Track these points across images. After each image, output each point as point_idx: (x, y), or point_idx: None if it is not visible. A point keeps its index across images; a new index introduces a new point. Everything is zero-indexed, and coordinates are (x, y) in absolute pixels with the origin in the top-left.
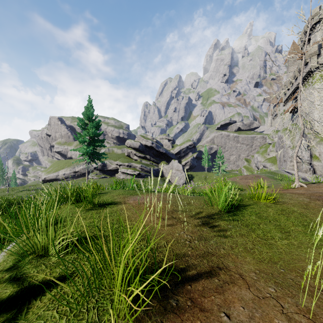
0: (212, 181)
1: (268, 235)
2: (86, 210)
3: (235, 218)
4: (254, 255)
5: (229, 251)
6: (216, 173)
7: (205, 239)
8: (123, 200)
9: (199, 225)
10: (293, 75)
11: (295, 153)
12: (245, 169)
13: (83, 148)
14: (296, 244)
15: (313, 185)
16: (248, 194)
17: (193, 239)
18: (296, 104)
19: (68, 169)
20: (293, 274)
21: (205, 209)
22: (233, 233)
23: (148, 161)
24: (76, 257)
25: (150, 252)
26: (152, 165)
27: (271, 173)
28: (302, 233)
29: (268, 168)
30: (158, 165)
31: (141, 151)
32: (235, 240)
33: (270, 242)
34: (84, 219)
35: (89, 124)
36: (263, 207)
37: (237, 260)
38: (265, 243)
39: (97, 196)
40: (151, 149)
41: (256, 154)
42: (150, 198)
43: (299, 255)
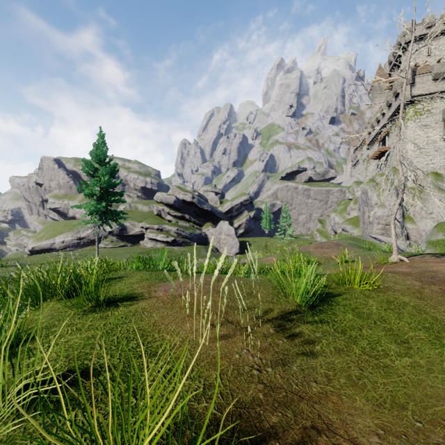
0: (275, 250)
1: (379, 349)
2: (84, 313)
3: (324, 318)
4: (366, 391)
5: (325, 387)
6: (281, 239)
7: (283, 364)
8: (147, 291)
9: (271, 334)
10: (380, 109)
11: (393, 215)
12: (318, 234)
13: (90, 204)
14: (424, 364)
15: (416, 259)
16: (334, 275)
17: (264, 365)
18: (384, 148)
19: (70, 234)
20: (440, 433)
21: (276, 303)
22: (325, 347)
23: (187, 222)
24: (50, 423)
25: (192, 399)
26: (193, 229)
27: (354, 240)
28: (427, 343)
29: (349, 232)
30: (201, 228)
31: (177, 209)
32: (331, 362)
33: (384, 362)
34: (77, 330)
35: (100, 169)
36: (360, 297)
37: (342, 407)
38: (376, 364)
39: (105, 284)
40: (191, 205)
41: (333, 213)
42: (191, 286)
43: (434, 386)
